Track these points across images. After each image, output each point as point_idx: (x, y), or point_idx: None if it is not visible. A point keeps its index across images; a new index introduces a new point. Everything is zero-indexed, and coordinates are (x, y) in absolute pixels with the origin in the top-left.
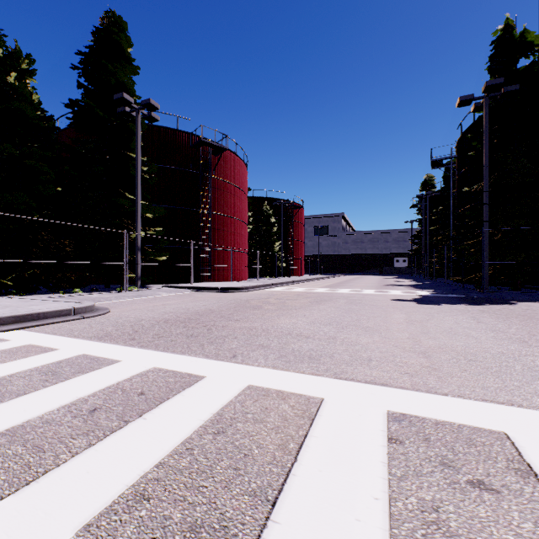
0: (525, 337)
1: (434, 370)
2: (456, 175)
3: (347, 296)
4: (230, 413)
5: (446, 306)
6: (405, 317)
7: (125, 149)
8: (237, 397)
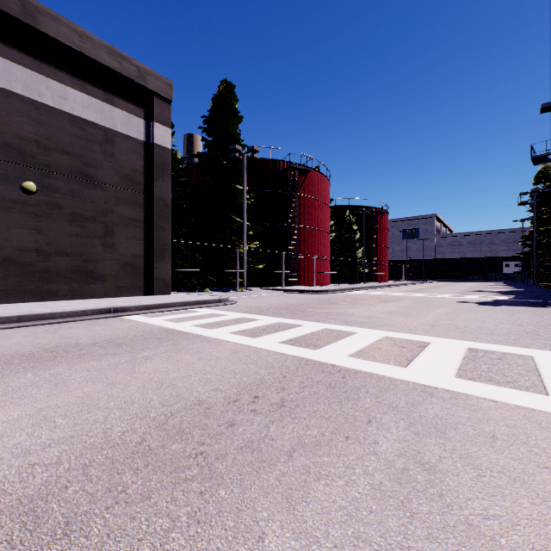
0: (527, 323)
1: (427, 330)
2: None
3: (416, 299)
4: (317, 332)
5: (503, 307)
6: (449, 312)
7: (234, 183)
8: (319, 330)
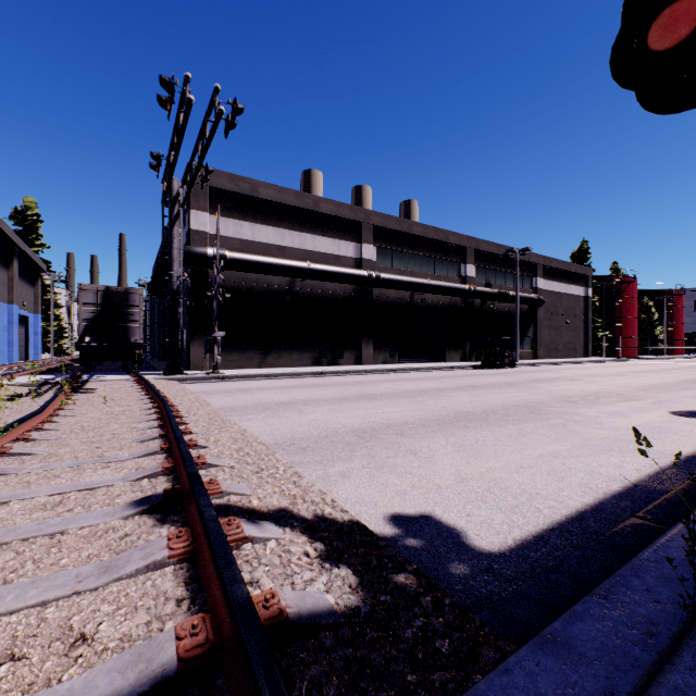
0: None
1: None
2: None
3: None
4: None
5: None
6: None
7: None
8: None
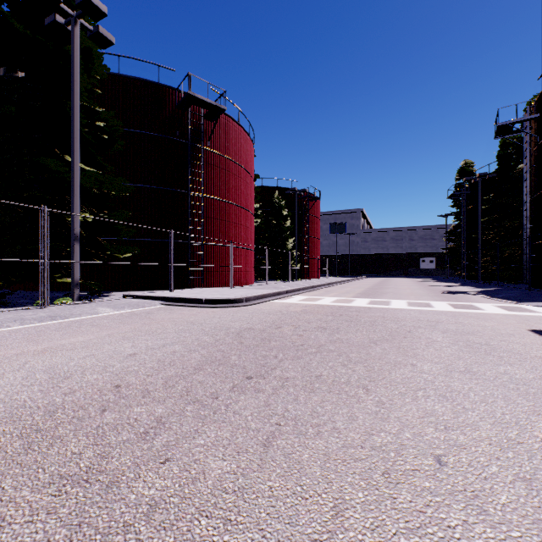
0: None
1: None
2: (536, 143)
3: (427, 320)
4: None
5: None
6: None
7: (70, 93)
8: None
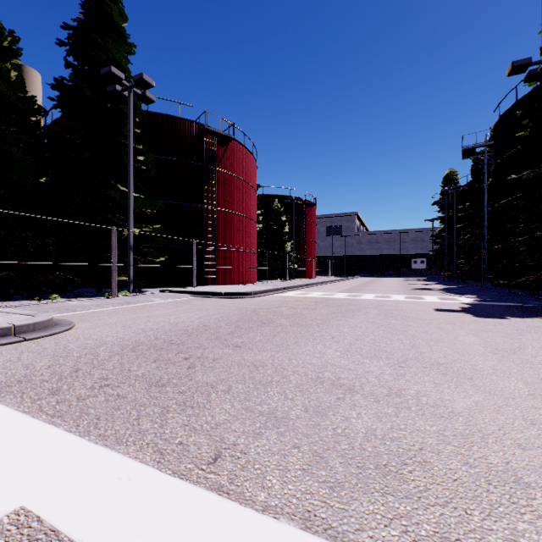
0: None
1: None
2: (492, 165)
3: (376, 305)
4: None
5: (517, 320)
6: (481, 342)
7: (119, 136)
8: None
